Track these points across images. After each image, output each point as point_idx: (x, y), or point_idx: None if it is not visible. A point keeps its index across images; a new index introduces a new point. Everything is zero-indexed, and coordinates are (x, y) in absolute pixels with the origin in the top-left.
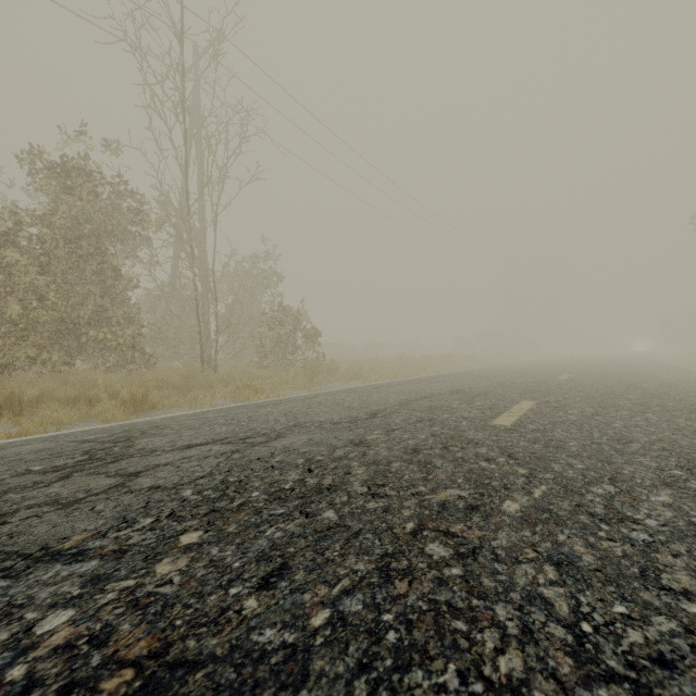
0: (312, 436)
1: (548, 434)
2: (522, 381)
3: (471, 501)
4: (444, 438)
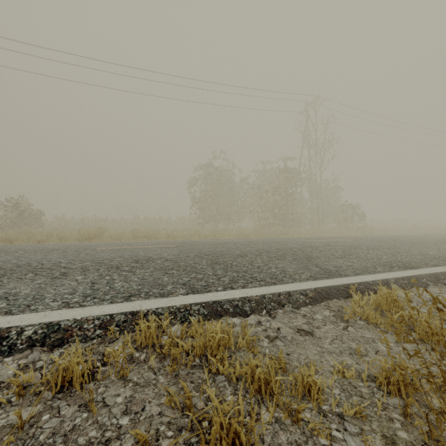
0: (373, 236)
1: (435, 238)
2: None
3: (401, 238)
4: (405, 237)
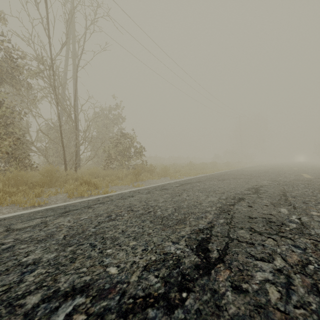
0: None
1: None
2: (286, 179)
3: None
4: None
